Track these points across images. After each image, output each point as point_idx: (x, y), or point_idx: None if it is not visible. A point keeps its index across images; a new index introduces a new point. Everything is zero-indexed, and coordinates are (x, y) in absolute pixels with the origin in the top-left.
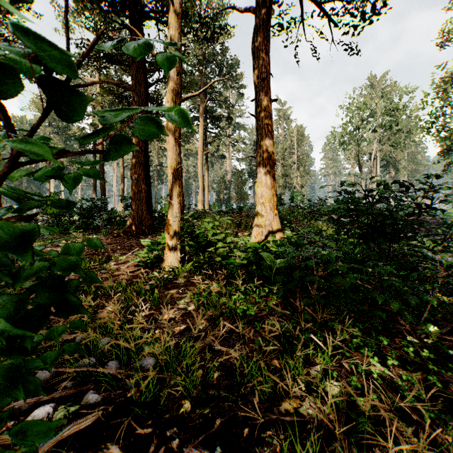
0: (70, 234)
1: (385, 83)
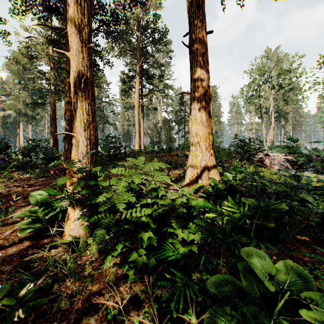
0: (1, 174)
1: (278, 54)
